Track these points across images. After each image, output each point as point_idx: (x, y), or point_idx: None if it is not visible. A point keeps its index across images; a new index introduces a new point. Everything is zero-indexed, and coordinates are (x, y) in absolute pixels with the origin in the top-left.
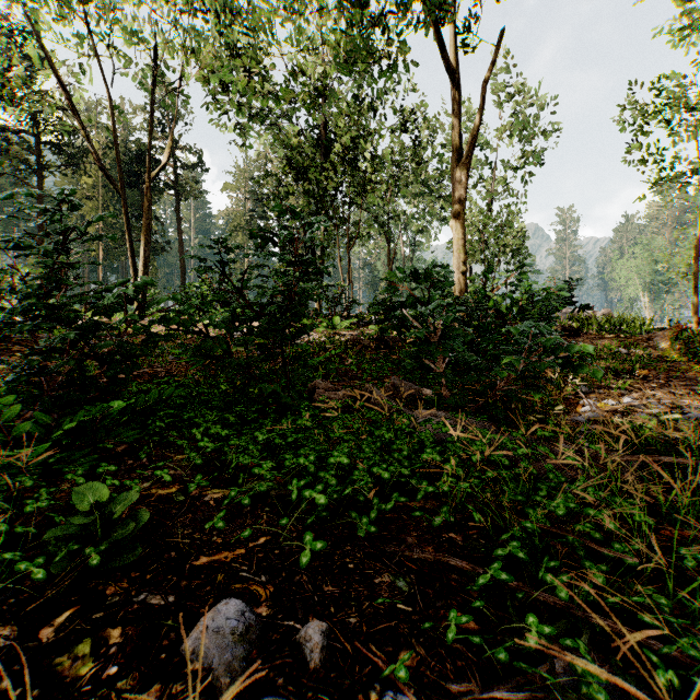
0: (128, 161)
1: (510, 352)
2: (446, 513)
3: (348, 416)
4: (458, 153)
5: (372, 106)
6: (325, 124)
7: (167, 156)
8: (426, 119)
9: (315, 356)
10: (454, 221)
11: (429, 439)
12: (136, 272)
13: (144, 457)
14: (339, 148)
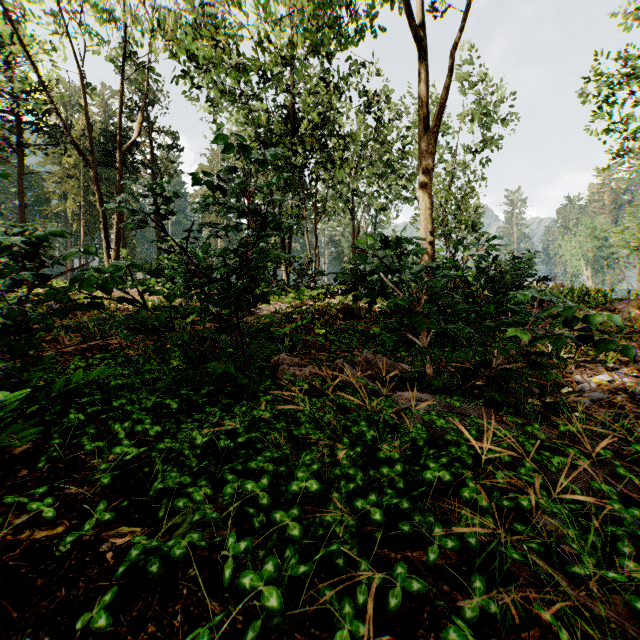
0: (106, 141)
1: (508, 324)
2: (483, 594)
3: (316, 401)
4: (426, 123)
5: (337, 87)
6: (292, 103)
7: (139, 132)
8: (388, 101)
9: (281, 326)
10: (421, 191)
11: (422, 437)
12: (108, 245)
13: (42, 466)
14: (306, 123)
